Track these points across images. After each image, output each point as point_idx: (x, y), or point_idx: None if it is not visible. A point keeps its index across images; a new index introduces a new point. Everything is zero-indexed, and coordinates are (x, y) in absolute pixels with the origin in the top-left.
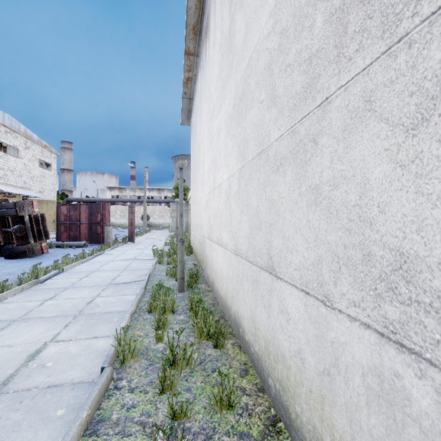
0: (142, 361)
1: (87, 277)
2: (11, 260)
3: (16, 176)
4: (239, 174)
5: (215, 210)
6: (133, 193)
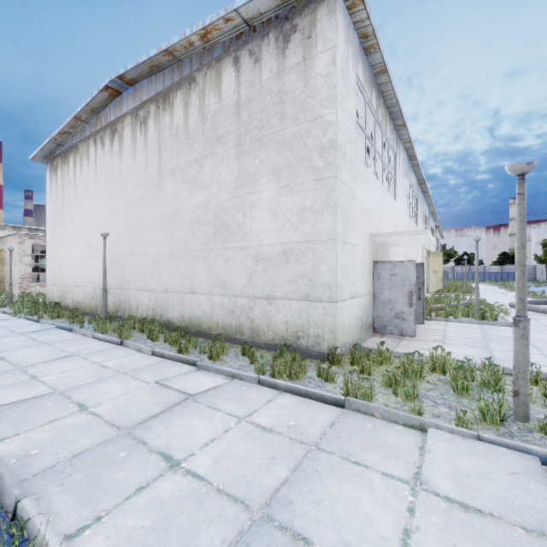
0: (131, 341)
1: None
2: None
3: None
4: (169, 254)
5: (135, 268)
6: None
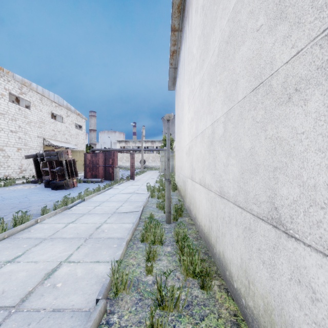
0: (133, 294)
1: (99, 206)
2: (55, 191)
3: (61, 134)
4: (225, 118)
5: (197, 155)
6: (134, 145)
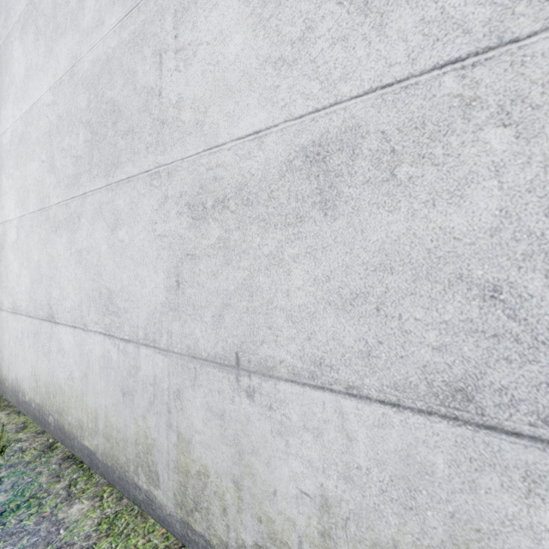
0: None
1: None
2: None
3: None
4: (18, 223)
5: None
6: None
